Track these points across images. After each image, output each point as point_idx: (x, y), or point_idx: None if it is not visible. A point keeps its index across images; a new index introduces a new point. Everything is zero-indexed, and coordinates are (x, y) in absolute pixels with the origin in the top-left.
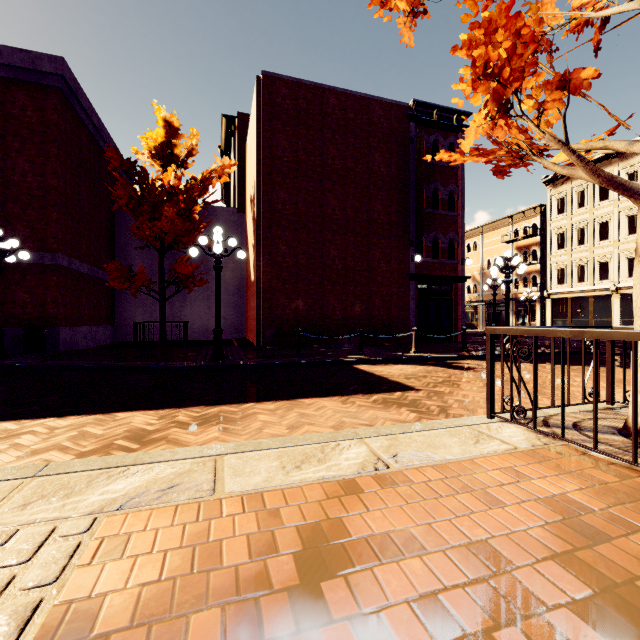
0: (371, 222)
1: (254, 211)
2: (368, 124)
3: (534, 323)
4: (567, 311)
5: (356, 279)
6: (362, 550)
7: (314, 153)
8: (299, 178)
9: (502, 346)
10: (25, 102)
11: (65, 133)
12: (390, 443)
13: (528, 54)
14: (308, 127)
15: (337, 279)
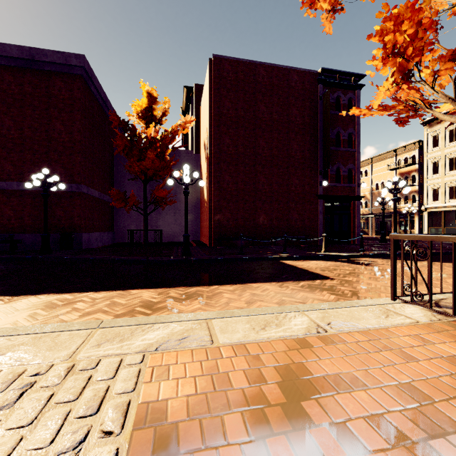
0: (290, 158)
1: (207, 152)
2: (288, 87)
3: (413, 230)
4: (441, 221)
5: (279, 199)
6: (322, 384)
7: (249, 110)
8: (239, 128)
9: (402, 248)
10: (61, 86)
11: (85, 104)
12: (323, 315)
13: (427, 37)
14: (245, 92)
15: (265, 199)
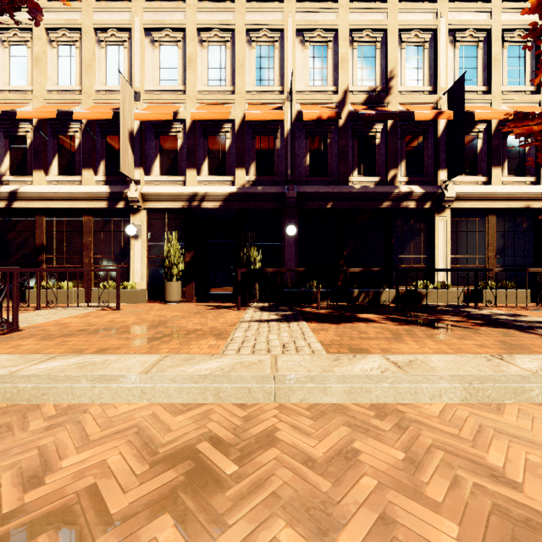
0: None
1: None
2: None
3: None
4: None
5: None
6: (136, 342)
7: None
8: None
9: None
10: None
11: None
12: (2, 368)
13: None
14: None
15: None
